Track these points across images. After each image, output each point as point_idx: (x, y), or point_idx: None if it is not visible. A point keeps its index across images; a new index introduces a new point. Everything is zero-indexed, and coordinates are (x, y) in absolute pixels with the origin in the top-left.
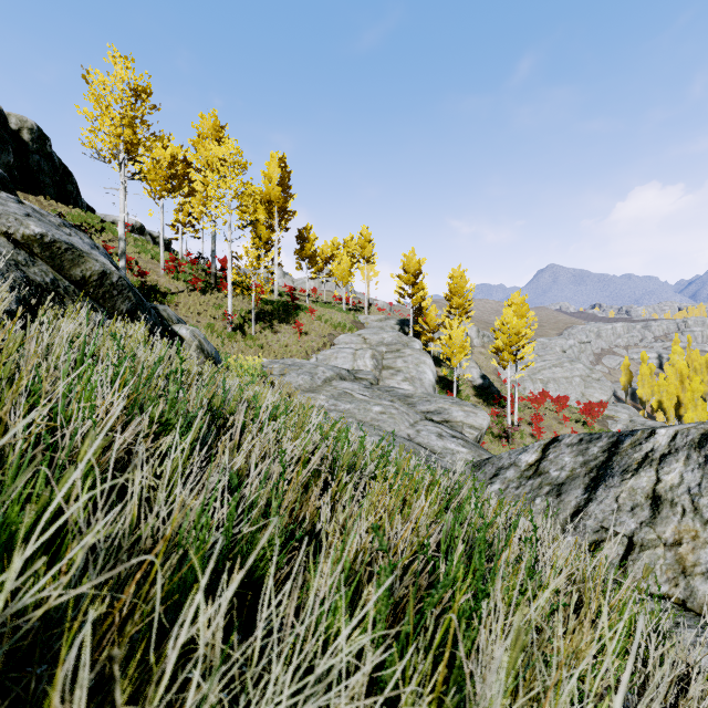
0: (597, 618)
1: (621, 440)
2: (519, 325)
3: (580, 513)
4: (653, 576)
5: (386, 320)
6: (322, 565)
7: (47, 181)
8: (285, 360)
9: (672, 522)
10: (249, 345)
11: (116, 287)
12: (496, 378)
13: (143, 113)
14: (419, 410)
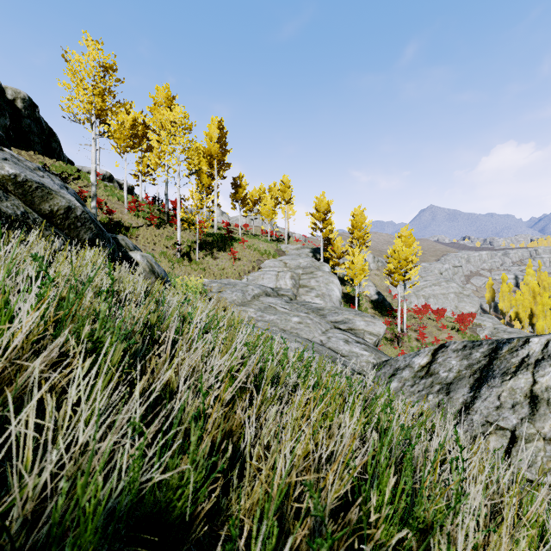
0: (517, 533)
1: (499, 347)
2: (407, 253)
3: (467, 409)
4: (535, 467)
5: (302, 248)
6: (247, 488)
7: (36, 140)
8: (223, 280)
9: (549, 419)
10: (194, 268)
11: (80, 219)
12: (388, 294)
13: (110, 85)
14: (329, 320)
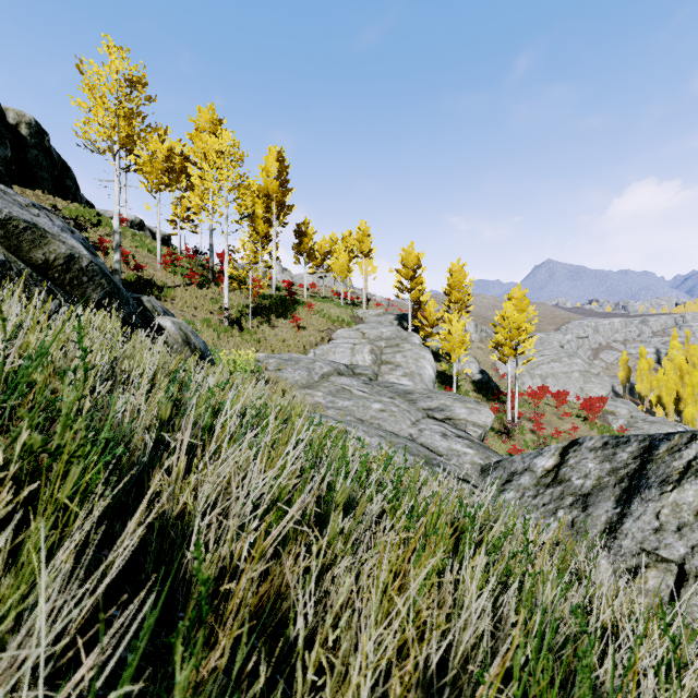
0: None
1: (654, 445)
2: (519, 320)
3: (613, 531)
4: None
5: (385, 315)
6: None
7: (45, 176)
8: (282, 354)
9: None
10: (246, 340)
11: (86, 272)
12: (494, 373)
13: (138, 104)
14: (421, 407)
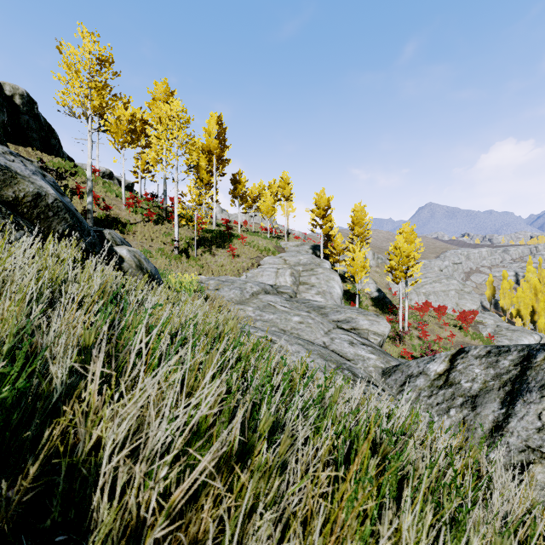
0: None
1: (532, 355)
2: (409, 249)
3: (500, 429)
4: None
5: (302, 245)
6: None
7: (34, 136)
8: (221, 277)
9: None
10: (191, 265)
11: (52, 208)
12: (388, 292)
13: (106, 78)
14: (331, 320)
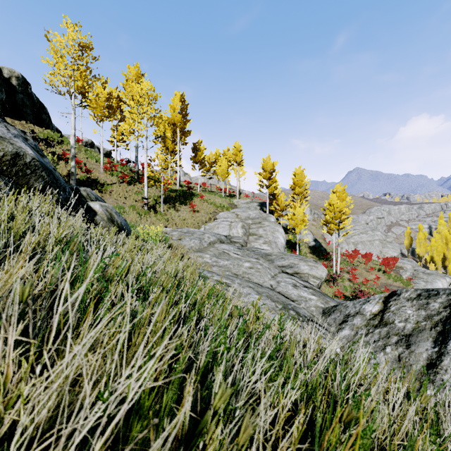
0: None
1: None
2: (341, 206)
3: (434, 367)
4: None
5: (251, 203)
6: None
7: (28, 112)
8: (183, 229)
9: None
10: (158, 219)
11: (29, 166)
12: (323, 241)
13: (86, 61)
14: (277, 265)
